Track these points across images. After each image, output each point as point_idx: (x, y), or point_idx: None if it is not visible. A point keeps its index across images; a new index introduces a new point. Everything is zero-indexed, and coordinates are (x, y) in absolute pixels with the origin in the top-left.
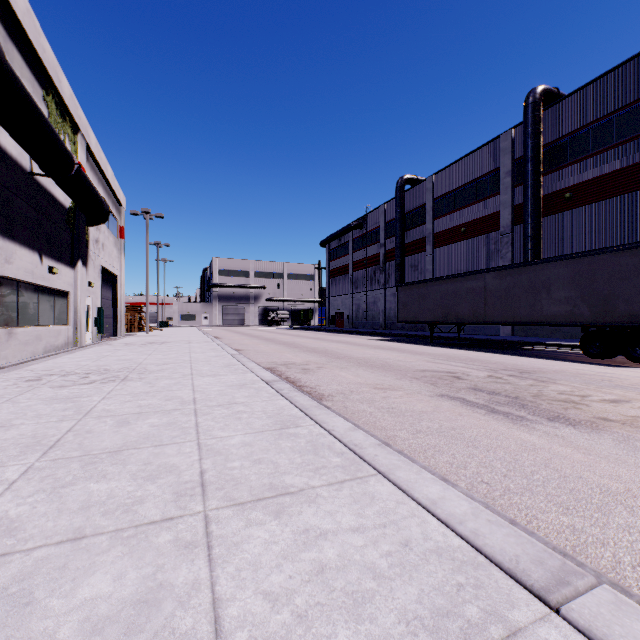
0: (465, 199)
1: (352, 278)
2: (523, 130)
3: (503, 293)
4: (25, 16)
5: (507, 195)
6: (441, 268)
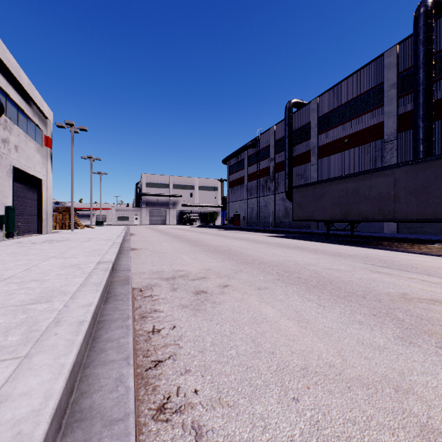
0: (348, 114)
1: (247, 187)
2: (414, 39)
3: (420, 188)
4: None
5: (391, 106)
6: (325, 175)
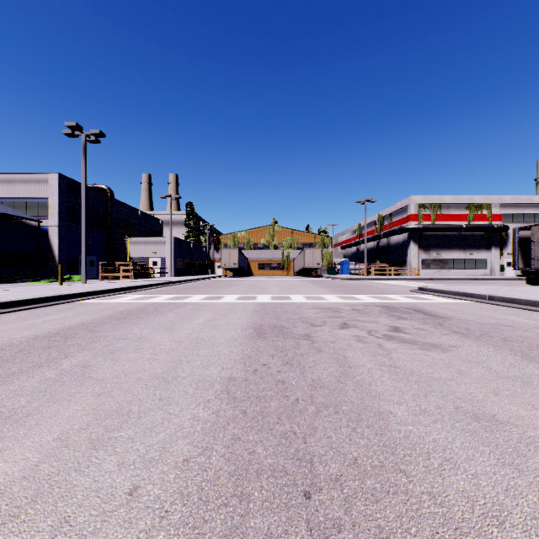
0: None
1: None
2: None
3: None
4: (451, 200)
5: None
6: None
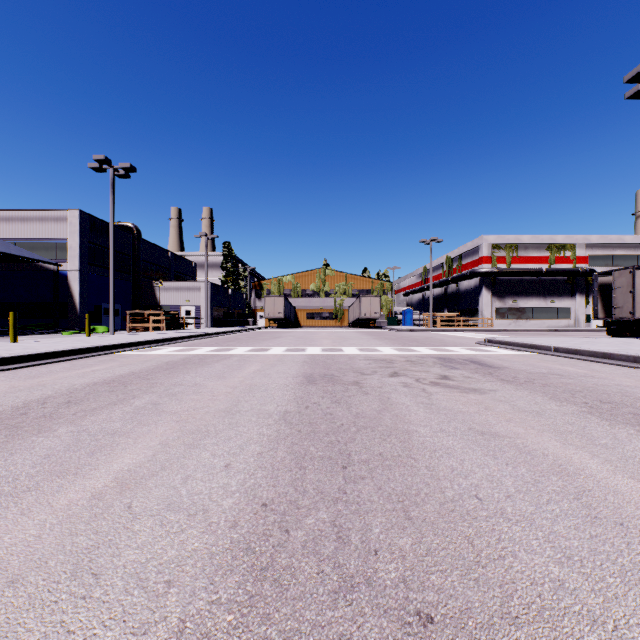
0: None
1: None
2: None
3: None
4: (530, 240)
5: None
6: None
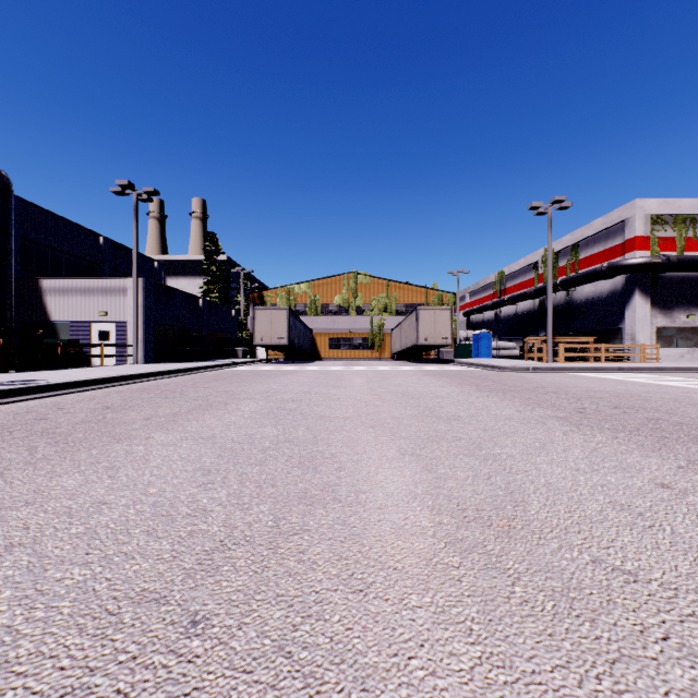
0: None
1: None
2: None
3: None
4: None
5: None
6: None
